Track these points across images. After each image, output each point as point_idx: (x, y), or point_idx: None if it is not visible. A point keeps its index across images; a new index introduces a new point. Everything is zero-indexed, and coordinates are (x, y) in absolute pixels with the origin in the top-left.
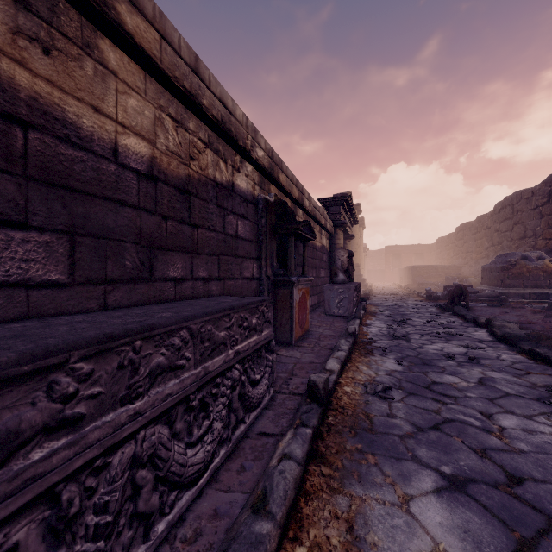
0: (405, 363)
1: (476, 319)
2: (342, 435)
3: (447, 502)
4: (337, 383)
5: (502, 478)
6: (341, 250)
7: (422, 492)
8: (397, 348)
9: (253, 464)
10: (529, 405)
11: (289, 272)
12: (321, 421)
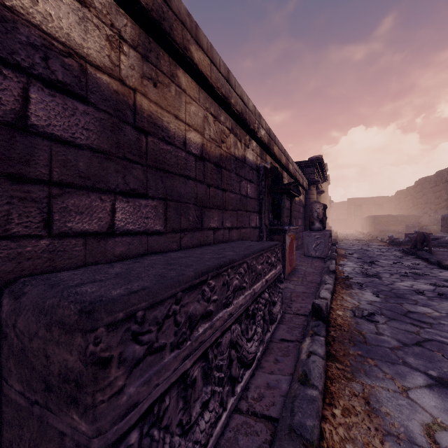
0: (381, 296)
1: (440, 262)
2: (344, 344)
3: (437, 394)
4: (330, 308)
5: None
6: (317, 204)
7: (416, 386)
8: (371, 284)
9: (283, 358)
10: None
11: (282, 223)
12: (327, 333)
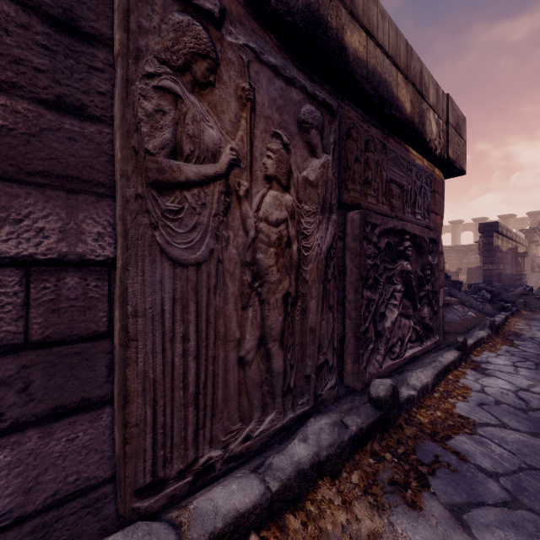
0: None
1: None
2: None
3: None
4: None
5: None
6: (536, 258)
7: None
8: None
9: None
10: None
11: (520, 268)
12: None
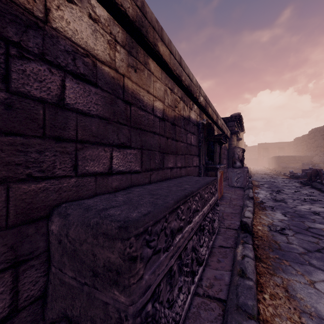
0: (288, 216)
1: None
2: (265, 250)
3: None
4: (253, 224)
5: None
6: (238, 148)
7: (320, 280)
8: (280, 207)
9: (223, 259)
10: None
11: (214, 163)
12: (252, 242)
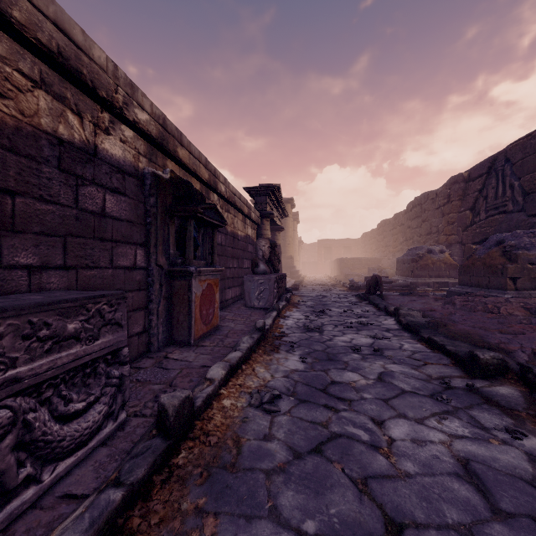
0: (310, 360)
1: (387, 308)
2: (187, 482)
3: None
4: (217, 395)
5: (379, 528)
6: (262, 240)
7: None
8: (306, 342)
9: None
10: (422, 405)
11: (187, 261)
12: (159, 465)
